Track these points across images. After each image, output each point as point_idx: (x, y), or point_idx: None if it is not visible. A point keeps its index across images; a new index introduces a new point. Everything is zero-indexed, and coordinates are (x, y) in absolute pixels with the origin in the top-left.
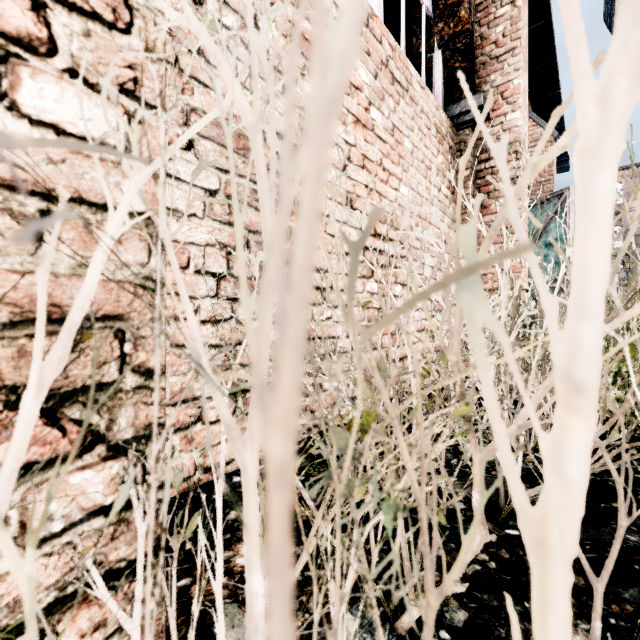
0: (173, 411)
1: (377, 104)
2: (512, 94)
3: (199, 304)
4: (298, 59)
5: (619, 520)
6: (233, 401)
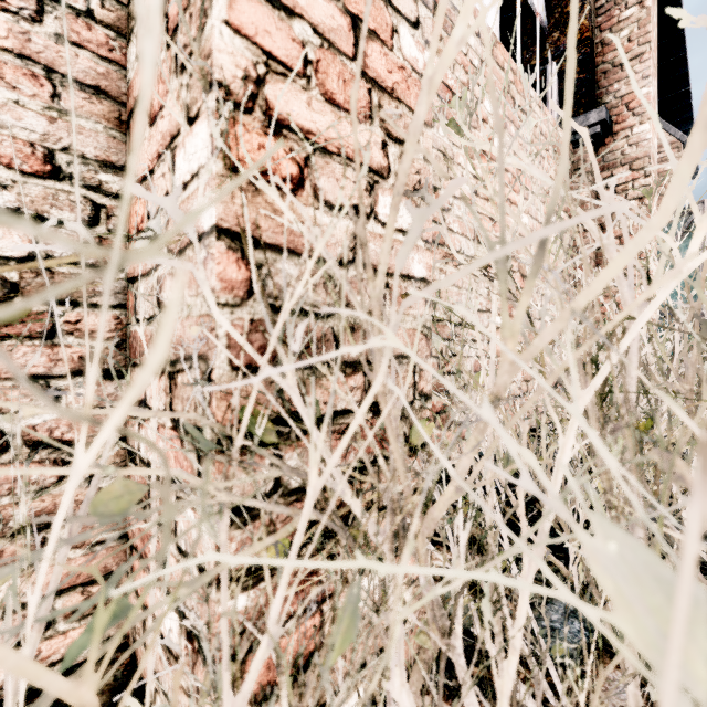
0: None
1: None
2: (640, 104)
3: None
4: (435, 102)
5: None
6: None
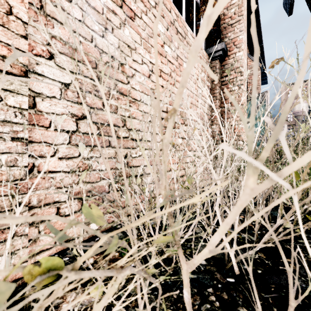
0: (39, 210)
1: (168, 44)
2: (239, 43)
3: (57, 148)
4: (121, 15)
5: (289, 301)
6: (80, 203)
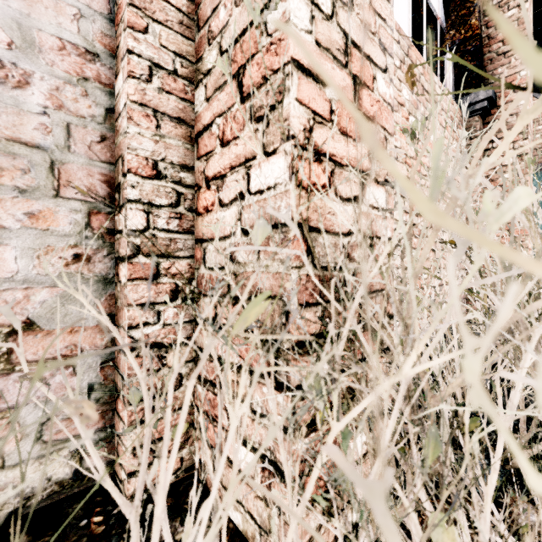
0: None
1: (413, 113)
2: (519, 84)
3: None
4: None
5: None
6: None
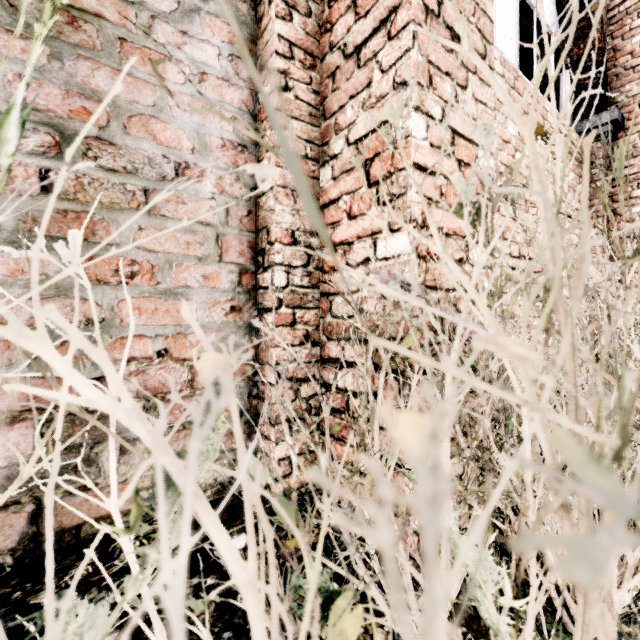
0: None
1: (520, 148)
2: None
3: None
4: None
5: None
6: None
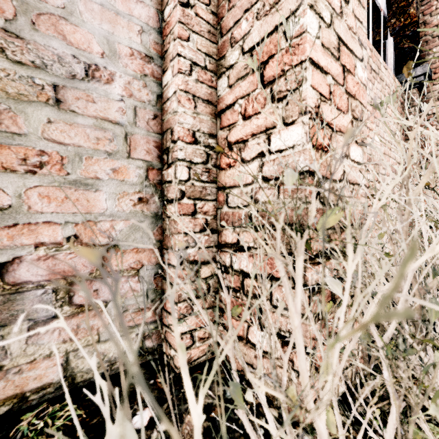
0: None
1: None
2: None
3: None
4: None
5: None
6: None
